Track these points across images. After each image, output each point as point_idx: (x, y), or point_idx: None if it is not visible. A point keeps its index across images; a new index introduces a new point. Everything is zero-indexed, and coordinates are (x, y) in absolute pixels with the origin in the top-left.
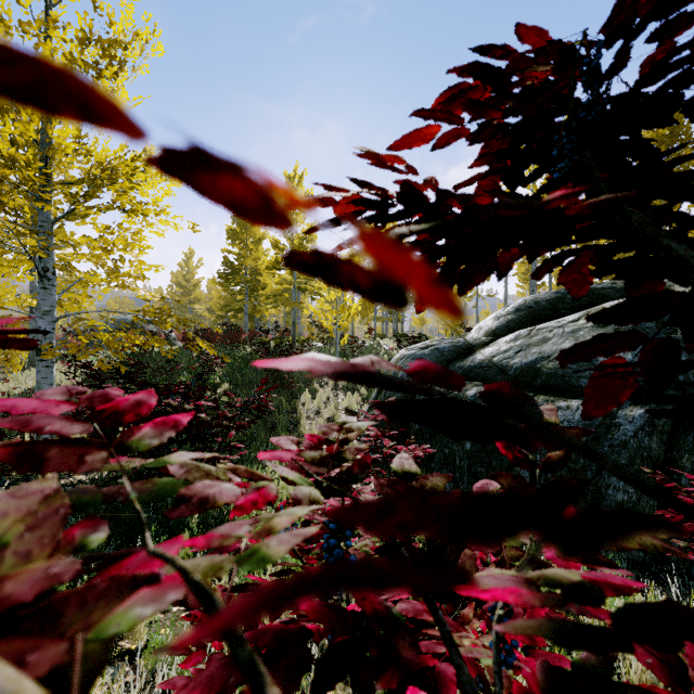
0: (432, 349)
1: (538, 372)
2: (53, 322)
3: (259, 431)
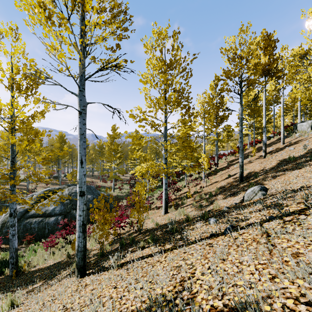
0: (19, 212)
1: (46, 213)
2: None
3: None
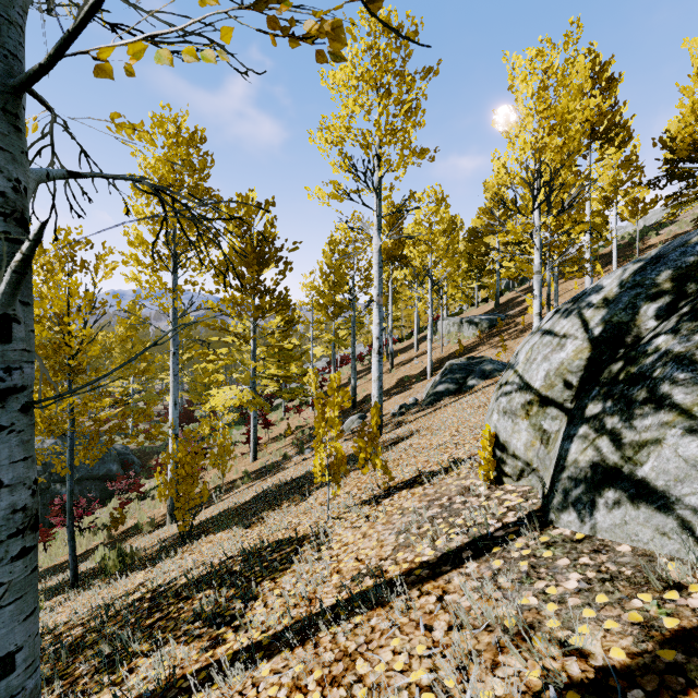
0: None
1: None
2: None
3: None
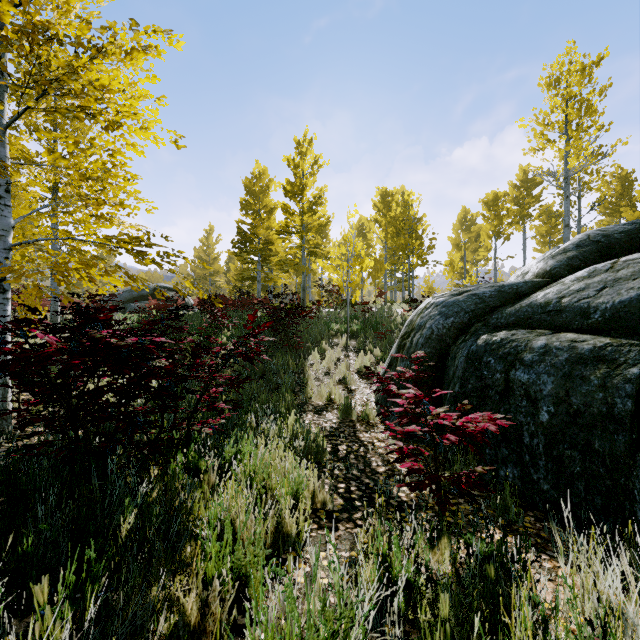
0: (467, 295)
1: None
2: (6, 250)
3: (261, 391)
